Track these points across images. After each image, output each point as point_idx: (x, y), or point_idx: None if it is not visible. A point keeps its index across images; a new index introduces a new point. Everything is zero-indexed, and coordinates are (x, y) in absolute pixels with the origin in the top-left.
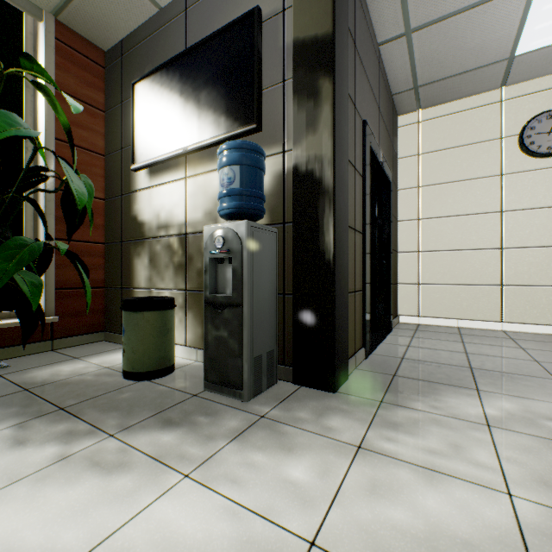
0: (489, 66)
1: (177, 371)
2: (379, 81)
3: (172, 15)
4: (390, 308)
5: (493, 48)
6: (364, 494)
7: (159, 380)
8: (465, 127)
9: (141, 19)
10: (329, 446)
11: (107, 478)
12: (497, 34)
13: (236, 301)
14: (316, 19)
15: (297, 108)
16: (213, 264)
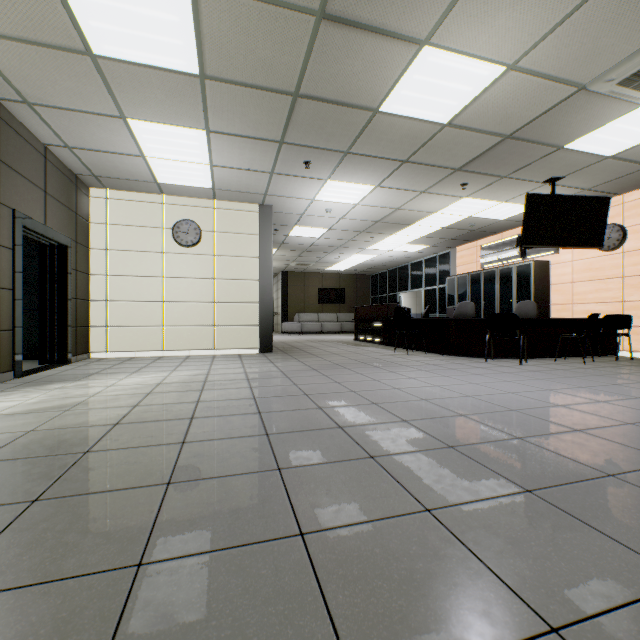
0: (146, 182)
1: None
2: (46, 171)
3: None
4: (68, 345)
5: (142, 175)
6: None
7: None
8: (141, 213)
9: None
10: None
11: None
12: (139, 169)
13: None
14: None
15: None
16: None
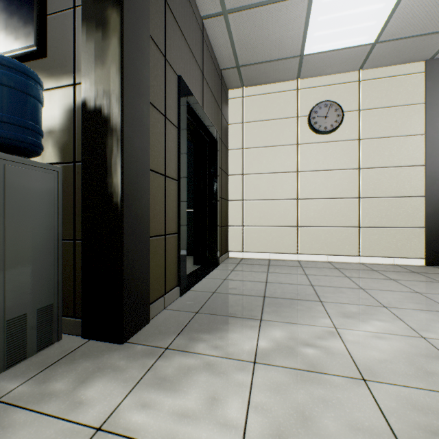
0: (288, 60)
1: None
2: (203, 50)
3: None
4: (217, 246)
5: (289, 45)
6: None
7: None
8: (274, 105)
9: None
10: (56, 438)
11: None
12: (290, 32)
13: None
14: None
15: (86, 37)
16: None
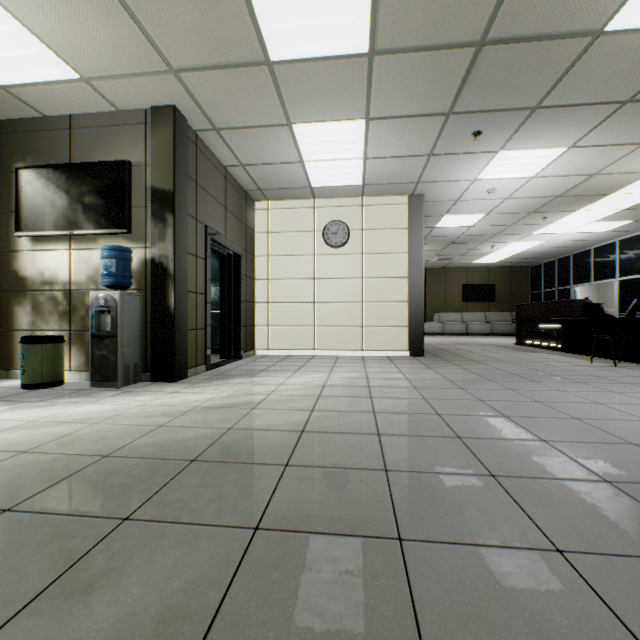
0: (301, 188)
1: (67, 384)
2: (226, 190)
3: (58, 127)
4: (240, 343)
5: (298, 182)
6: (167, 398)
7: (55, 388)
8: (296, 219)
9: (24, 116)
10: (160, 393)
11: (49, 407)
12: (296, 176)
13: (114, 334)
14: (165, 180)
15: (154, 225)
16: (98, 314)
